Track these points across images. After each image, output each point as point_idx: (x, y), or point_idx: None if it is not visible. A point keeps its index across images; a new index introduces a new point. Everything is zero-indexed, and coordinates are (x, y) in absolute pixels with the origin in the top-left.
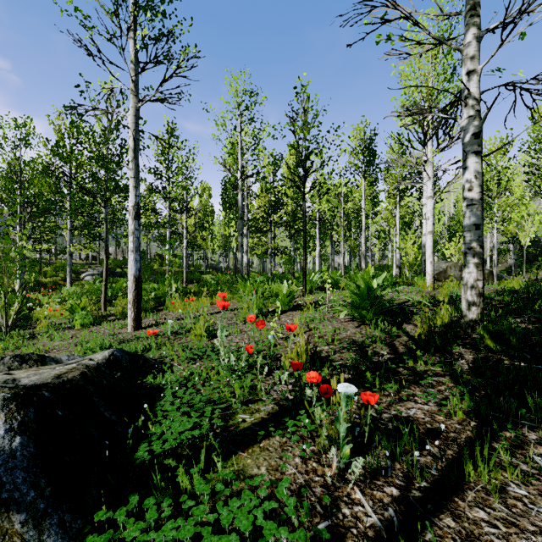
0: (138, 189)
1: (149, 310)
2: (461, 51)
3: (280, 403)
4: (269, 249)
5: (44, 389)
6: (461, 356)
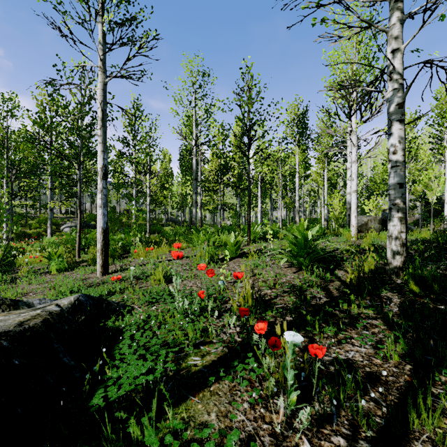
0: (106, 153)
1: (116, 257)
2: (387, 32)
3: (229, 345)
4: (219, 205)
5: (3, 337)
6: (389, 299)
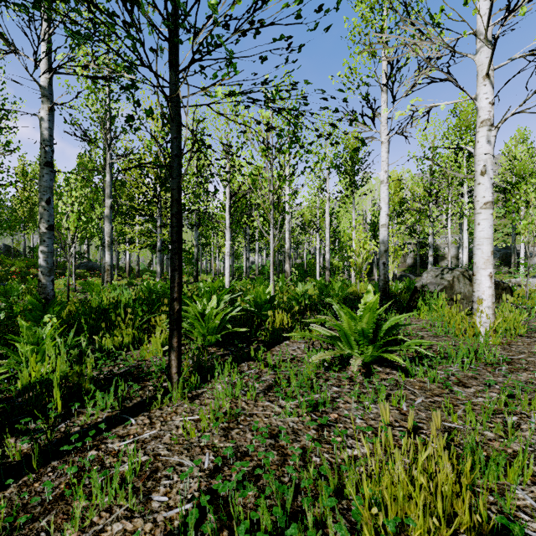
0: None
1: None
2: None
3: None
4: (158, 242)
5: None
6: None
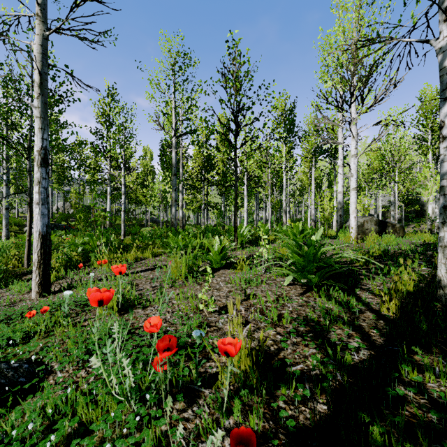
0: (46, 131)
1: (72, 267)
2: None
3: None
4: (203, 204)
5: None
6: None
